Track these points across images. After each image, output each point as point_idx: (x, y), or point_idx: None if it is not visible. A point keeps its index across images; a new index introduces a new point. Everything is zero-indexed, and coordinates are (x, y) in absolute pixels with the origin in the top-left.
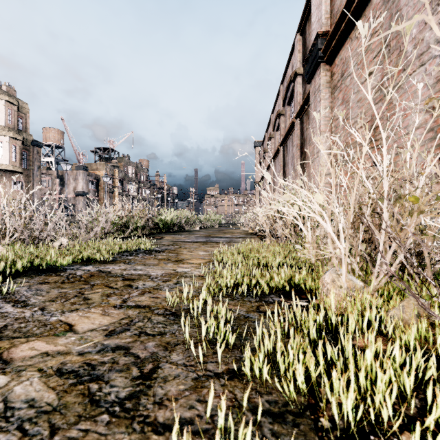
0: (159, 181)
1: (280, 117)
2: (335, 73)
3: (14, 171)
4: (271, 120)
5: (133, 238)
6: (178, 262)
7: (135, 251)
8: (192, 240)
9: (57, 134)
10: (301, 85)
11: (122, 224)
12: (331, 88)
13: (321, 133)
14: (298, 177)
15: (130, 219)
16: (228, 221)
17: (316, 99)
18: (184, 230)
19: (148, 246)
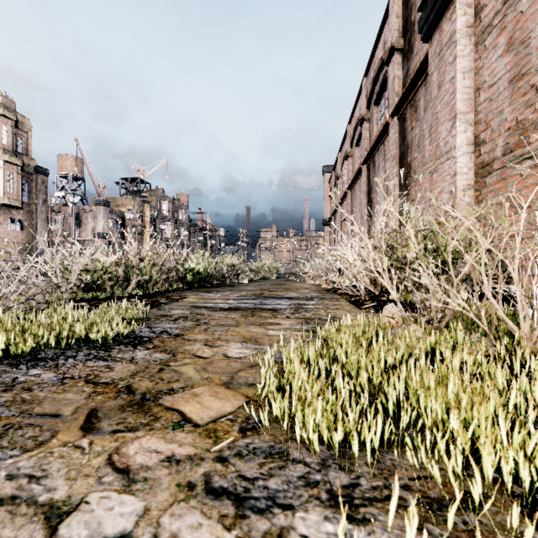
0: (200, 220)
1: (362, 124)
2: (486, 3)
3: (11, 206)
4: (347, 133)
5: (133, 299)
6: (141, 410)
7: (85, 339)
8: (229, 306)
9: (75, 162)
10: (400, 66)
11: (119, 275)
12: (476, 34)
13: (457, 115)
14: (418, 192)
15: (133, 268)
16: (288, 271)
17: (444, 61)
18: (226, 284)
19: (110, 330)
